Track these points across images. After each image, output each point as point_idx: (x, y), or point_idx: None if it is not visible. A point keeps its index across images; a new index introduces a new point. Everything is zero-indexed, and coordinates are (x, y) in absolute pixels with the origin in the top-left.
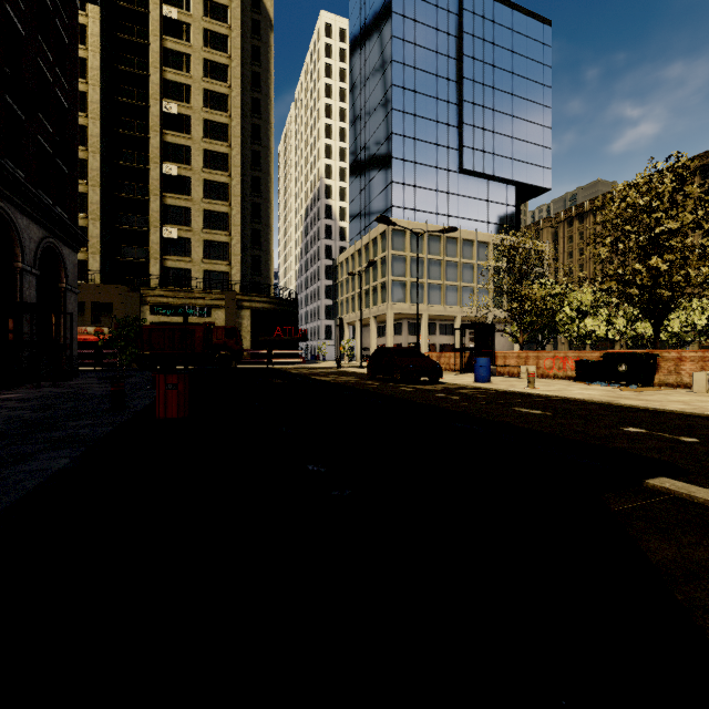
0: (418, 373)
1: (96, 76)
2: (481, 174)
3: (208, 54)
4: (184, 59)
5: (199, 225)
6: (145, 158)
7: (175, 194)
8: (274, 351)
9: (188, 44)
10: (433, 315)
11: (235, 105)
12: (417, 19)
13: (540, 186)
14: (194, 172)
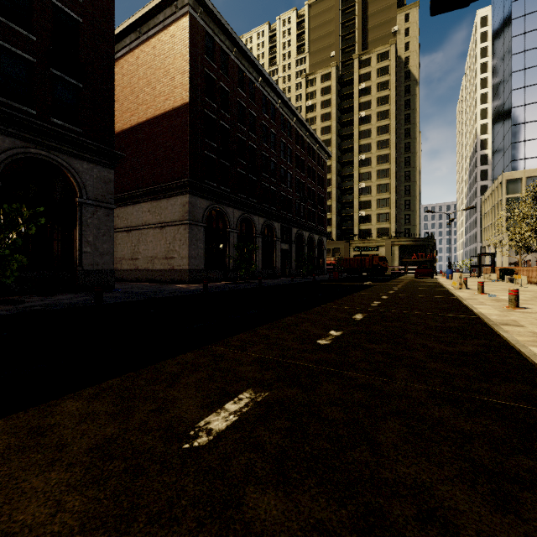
0: (419, 275)
1: (334, 157)
2: None
3: (379, 124)
4: (368, 132)
5: (375, 207)
6: (352, 183)
7: (364, 195)
8: (407, 267)
9: (370, 124)
10: None
11: (392, 143)
12: None
13: None
14: (372, 182)
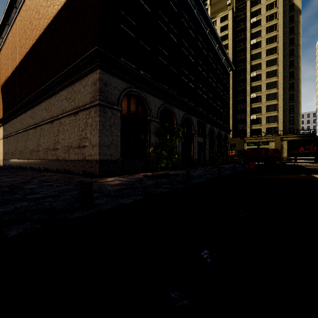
0: None
1: (231, 76)
2: None
3: (268, 47)
4: (258, 54)
5: (264, 111)
6: (245, 94)
7: (255, 103)
8: (297, 157)
9: (260, 48)
10: None
11: (279, 60)
12: None
13: None
14: (262, 93)
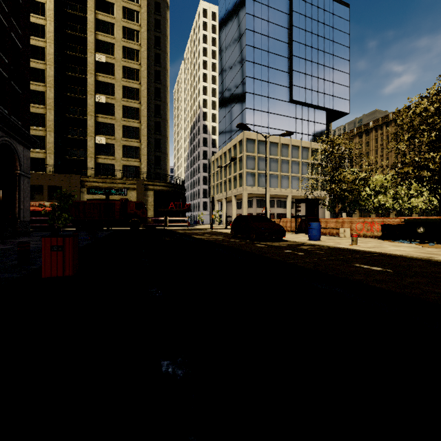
0: (268, 234)
1: (52, 37)
2: (304, 103)
3: (126, 23)
4: (110, 26)
5: (120, 135)
6: (84, 92)
7: (104, 115)
8: (168, 218)
9: (113, 17)
10: (273, 194)
11: (143, 57)
12: (262, 2)
13: (342, 111)
14: (116, 100)
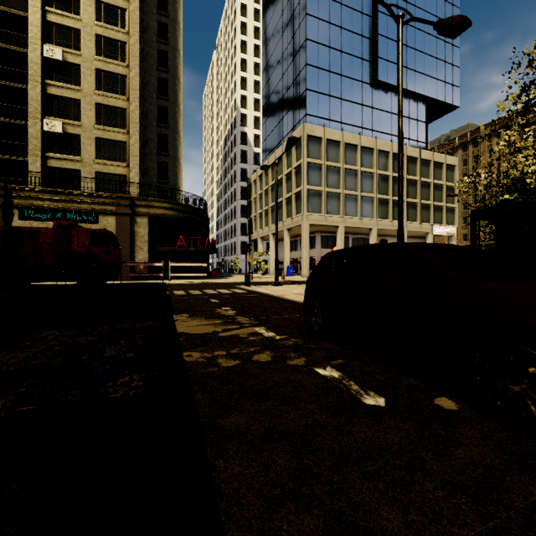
0: None
1: None
2: (394, 87)
3: None
4: None
5: (91, 120)
6: (26, 41)
7: (61, 83)
8: (171, 264)
9: None
10: (349, 227)
11: None
12: None
13: (449, 103)
14: (84, 59)
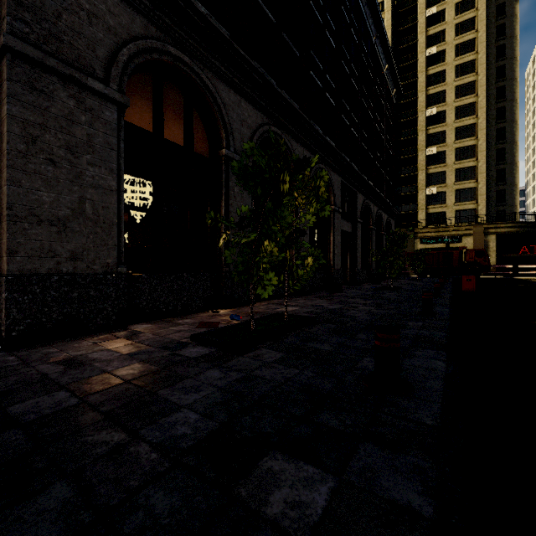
0: None
1: None
2: None
3: (458, 61)
4: (440, 75)
5: (452, 180)
6: (415, 149)
7: (434, 165)
8: (519, 266)
9: (443, 63)
10: None
11: (481, 85)
12: None
13: None
14: (447, 146)
